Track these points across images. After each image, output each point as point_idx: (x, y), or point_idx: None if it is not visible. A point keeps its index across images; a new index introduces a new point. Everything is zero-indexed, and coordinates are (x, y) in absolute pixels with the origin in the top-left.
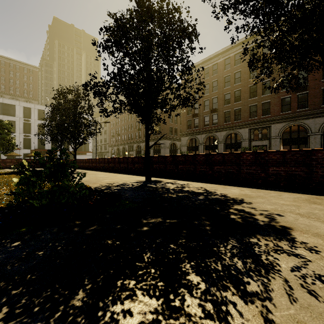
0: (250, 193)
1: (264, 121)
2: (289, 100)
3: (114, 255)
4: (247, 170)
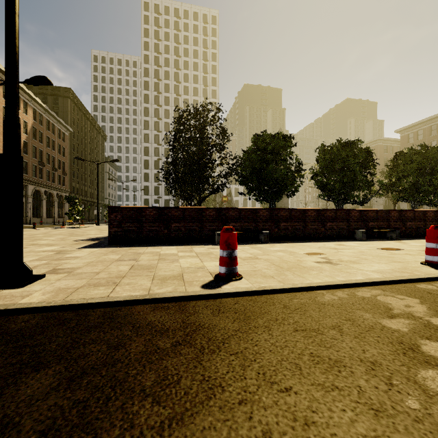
0: None
1: None
2: None
3: None
4: None
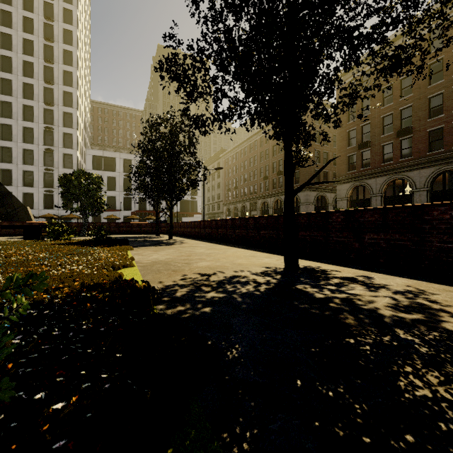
0: None
1: None
2: None
3: None
4: None
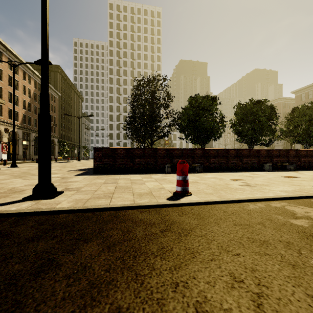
0: None
1: None
2: None
3: None
4: None
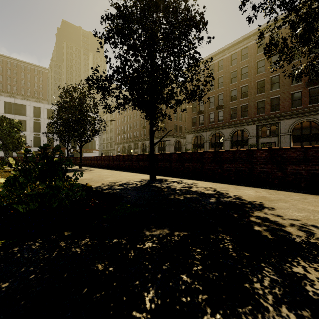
0: (268, 195)
1: (273, 117)
2: (300, 95)
3: (103, 293)
4: (261, 168)
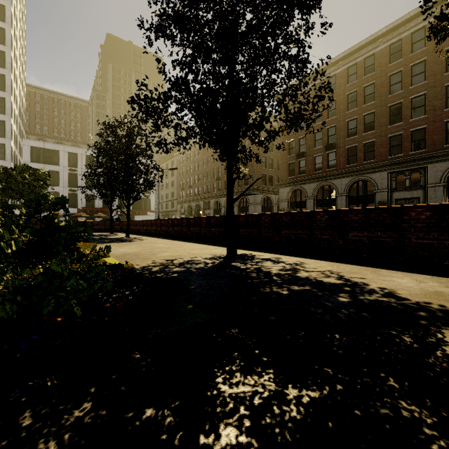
0: (445, 288)
1: (415, 159)
2: None
3: None
4: (418, 239)
